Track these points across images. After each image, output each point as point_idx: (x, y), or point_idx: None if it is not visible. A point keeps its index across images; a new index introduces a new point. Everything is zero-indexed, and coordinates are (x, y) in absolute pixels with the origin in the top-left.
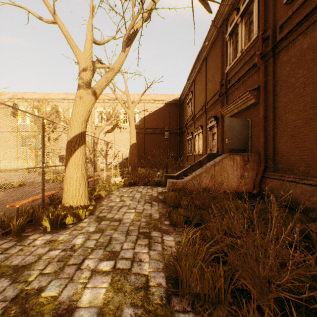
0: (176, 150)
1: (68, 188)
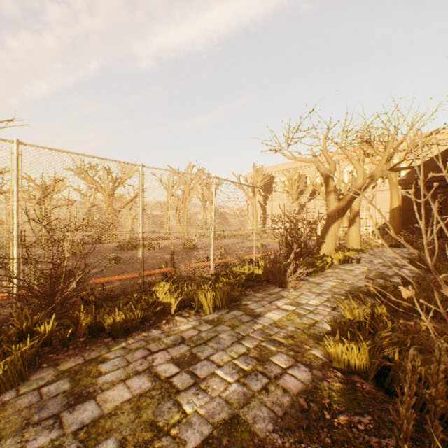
0: None
1: (350, 238)
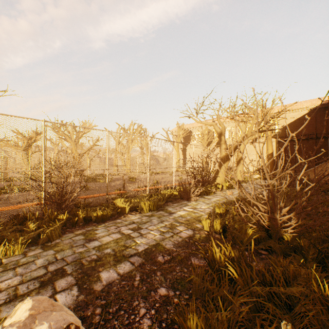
0: (325, 156)
1: (237, 174)
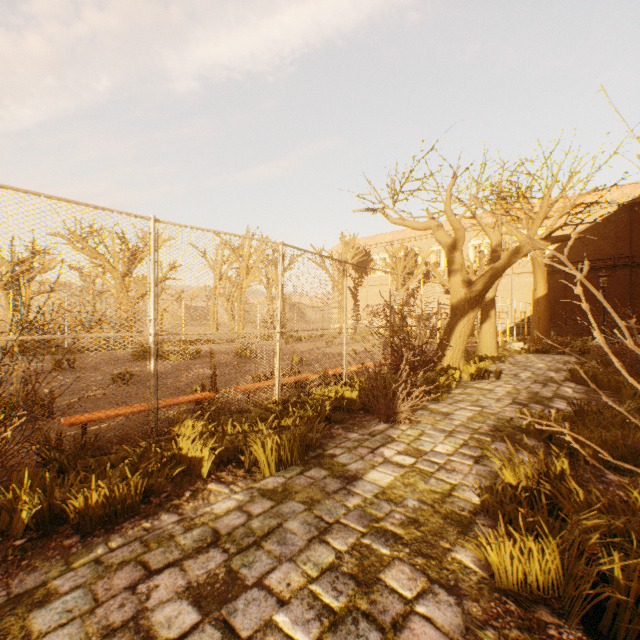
0: None
1: (482, 341)
